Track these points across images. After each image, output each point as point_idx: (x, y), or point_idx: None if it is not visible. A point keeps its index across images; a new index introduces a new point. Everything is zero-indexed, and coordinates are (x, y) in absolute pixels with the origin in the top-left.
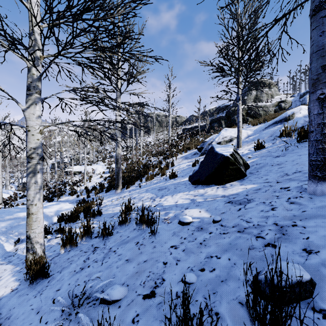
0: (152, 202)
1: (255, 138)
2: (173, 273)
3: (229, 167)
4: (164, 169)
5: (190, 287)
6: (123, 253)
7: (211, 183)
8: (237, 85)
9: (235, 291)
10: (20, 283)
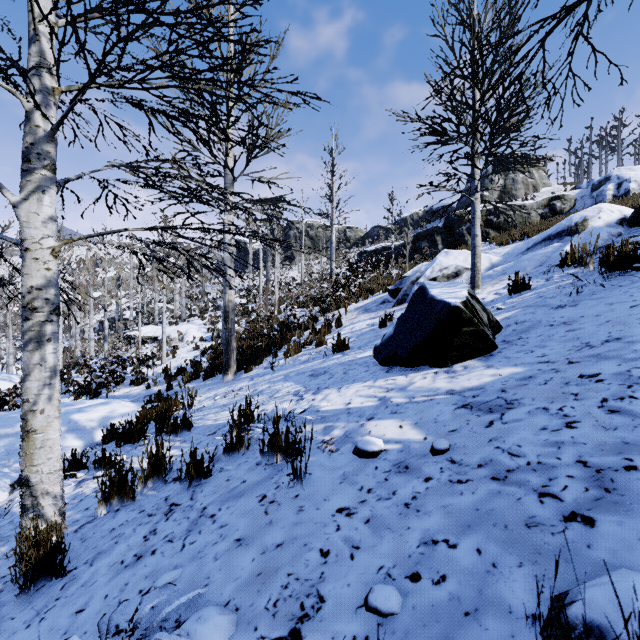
0: (296, 404)
1: (507, 269)
2: (345, 583)
3: (461, 329)
4: (321, 332)
5: (387, 624)
6: (230, 522)
7: (421, 363)
8: (472, 160)
9: None
10: (3, 587)
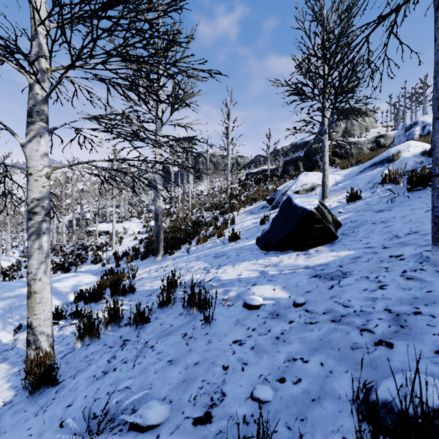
0: (205, 275)
1: (346, 185)
2: (238, 384)
3: (314, 226)
4: (221, 228)
5: (265, 407)
6: (164, 350)
7: (287, 248)
8: (322, 112)
9: (335, 417)
10: (17, 393)
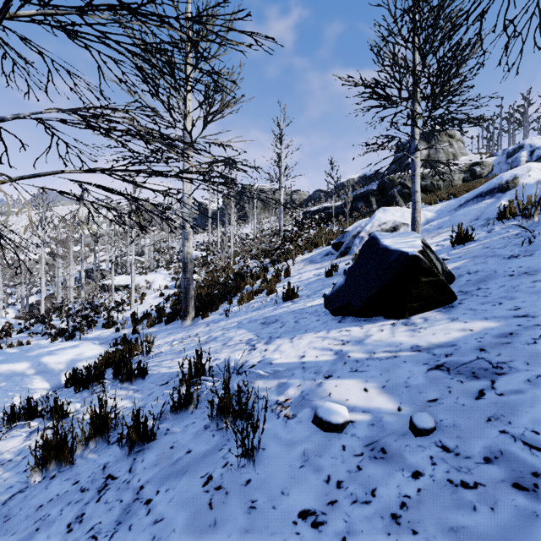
0: (248, 354)
1: (442, 224)
2: None
3: (420, 279)
4: (272, 282)
5: None
6: (166, 515)
7: (375, 314)
8: (414, 120)
9: None
10: None
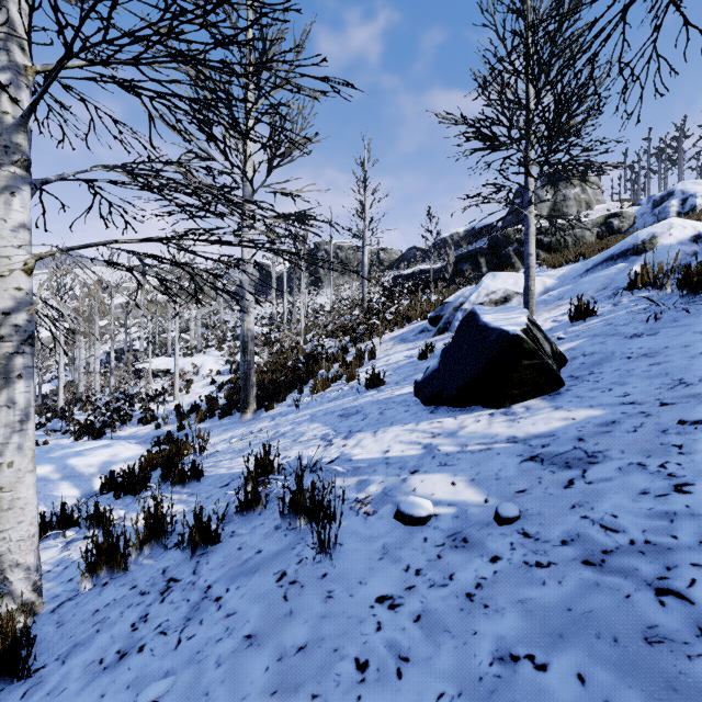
0: (324, 450)
1: (564, 294)
2: None
3: (521, 362)
4: (353, 365)
5: None
6: (239, 609)
7: (472, 403)
8: (526, 167)
9: None
10: None
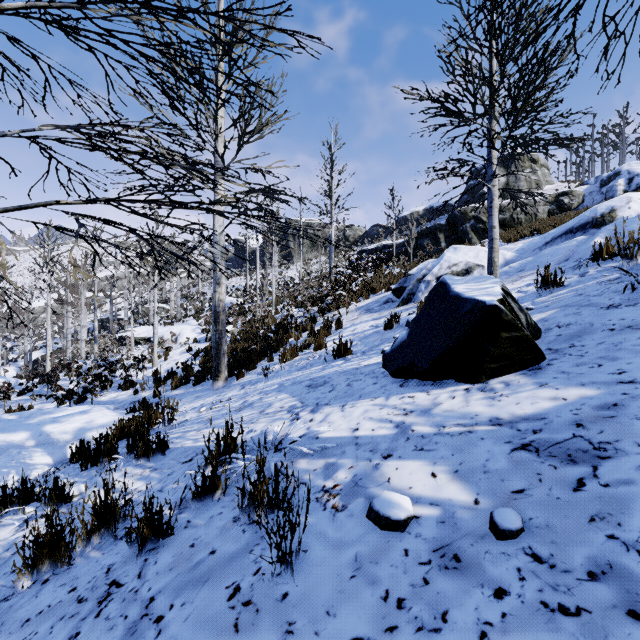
0: (290, 425)
1: (525, 265)
2: None
3: (500, 334)
4: (321, 335)
5: None
6: (180, 639)
7: (444, 376)
8: (491, 141)
9: None
10: None
